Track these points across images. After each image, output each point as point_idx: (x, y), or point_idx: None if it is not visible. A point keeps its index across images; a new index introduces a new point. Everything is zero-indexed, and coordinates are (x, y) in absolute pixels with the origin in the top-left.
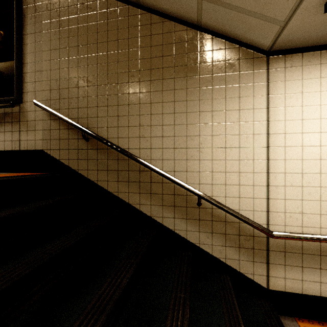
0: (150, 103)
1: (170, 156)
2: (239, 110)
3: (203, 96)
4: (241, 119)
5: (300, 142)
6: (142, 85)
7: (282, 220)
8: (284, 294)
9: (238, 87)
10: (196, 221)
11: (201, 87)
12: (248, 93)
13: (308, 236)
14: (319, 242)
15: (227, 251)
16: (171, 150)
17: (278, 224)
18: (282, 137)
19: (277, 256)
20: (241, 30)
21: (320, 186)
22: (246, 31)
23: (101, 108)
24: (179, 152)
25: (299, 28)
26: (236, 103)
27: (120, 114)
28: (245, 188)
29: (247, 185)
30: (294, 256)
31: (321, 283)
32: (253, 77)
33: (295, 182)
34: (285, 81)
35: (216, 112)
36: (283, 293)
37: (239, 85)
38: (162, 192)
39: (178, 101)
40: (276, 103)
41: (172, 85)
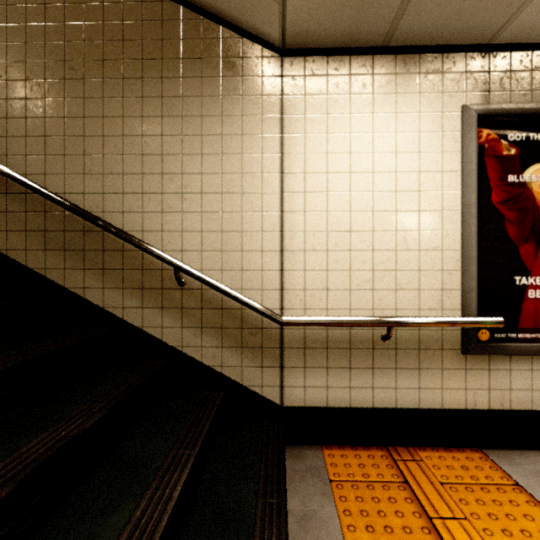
0: (102, 118)
1: (136, 206)
2: (242, 135)
3: (188, 110)
4: (244, 150)
5: (325, 186)
6: (88, 86)
7: (301, 302)
8: (303, 410)
9: (241, 99)
10: (178, 311)
11: (185, 96)
12: (254, 110)
13: (328, 318)
14: (349, 331)
15: (224, 354)
16: (138, 196)
17: (296, 308)
18: (301, 179)
19: (294, 355)
20: (238, 9)
21: (349, 250)
22: (244, 12)
23: (15, 120)
24: (150, 199)
25: (306, 11)
26: (238, 124)
27: (50, 134)
28: (250, 255)
29: (252, 250)
30: (316, 354)
31: (351, 389)
32: (262, 86)
33: (317, 244)
34: (305, 96)
35: (208, 137)
36: (303, 409)
37: (241, 96)
38: (122, 267)
39: (148, 117)
40: (293, 127)
41: (139, 89)
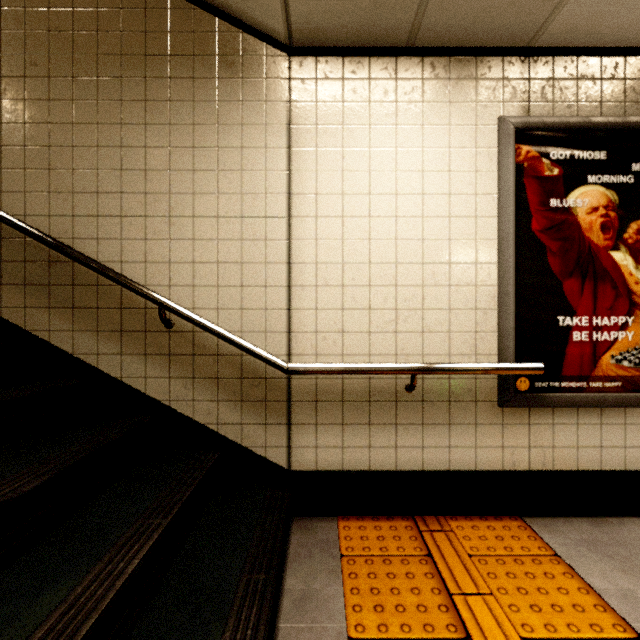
0: (72, 124)
1: (113, 232)
2: (242, 148)
3: (176, 117)
4: (245, 166)
5: (340, 210)
6: (55, 85)
7: (312, 347)
8: (315, 474)
9: (240, 106)
10: (165, 358)
11: (174, 100)
12: (256, 119)
13: (342, 365)
14: (368, 380)
15: (220, 409)
16: (116, 220)
17: (306, 353)
18: (312, 201)
19: (304, 410)
20: None
21: (369, 285)
22: (241, 0)
23: None
24: (130, 223)
25: (312, 1)
26: (237, 135)
27: (7, 143)
28: (252, 291)
29: (254, 285)
30: (330, 408)
31: (371, 449)
32: (266, 90)
33: (331, 278)
34: (317, 103)
35: (201, 150)
36: (314, 474)
37: (241, 102)
38: (96, 305)
39: (128, 124)
40: (302, 140)
41: (117, 90)
